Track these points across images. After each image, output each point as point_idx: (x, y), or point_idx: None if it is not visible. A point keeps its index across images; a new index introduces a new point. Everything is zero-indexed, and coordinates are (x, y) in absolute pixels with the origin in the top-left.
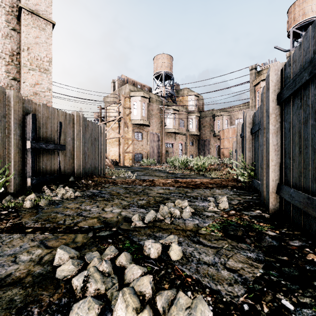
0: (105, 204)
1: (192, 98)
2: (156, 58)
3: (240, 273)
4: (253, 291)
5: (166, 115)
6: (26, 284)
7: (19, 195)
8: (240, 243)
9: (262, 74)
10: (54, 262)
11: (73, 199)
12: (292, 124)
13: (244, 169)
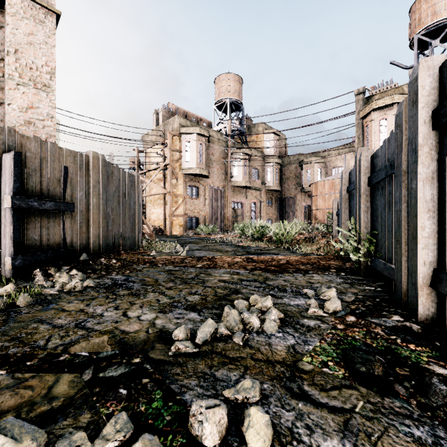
0: (131, 302)
1: (270, 138)
2: (218, 79)
3: None
4: None
5: (232, 162)
6: None
7: None
8: (386, 396)
9: (374, 101)
10: None
11: (79, 292)
12: None
13: (356, 241)
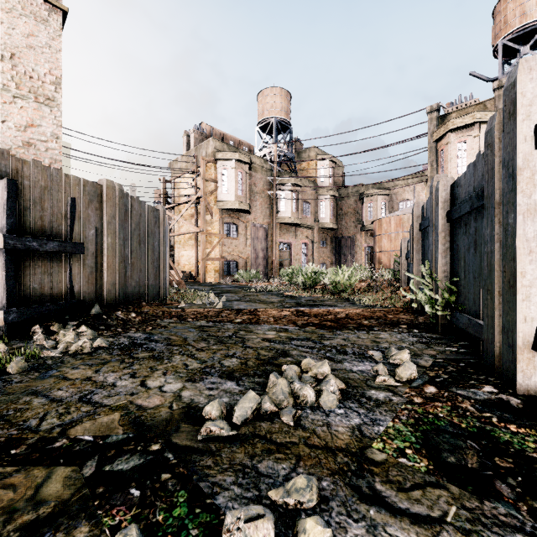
0: (152, 367)
1: (324, 166)
2: (261, 94)
3: None
4: None
5: (279, 194)
6: None
7: None
8: (485, 498)
9: (451, 120)
10: None
11: (88, 355)
12: None
13: (431, 290)
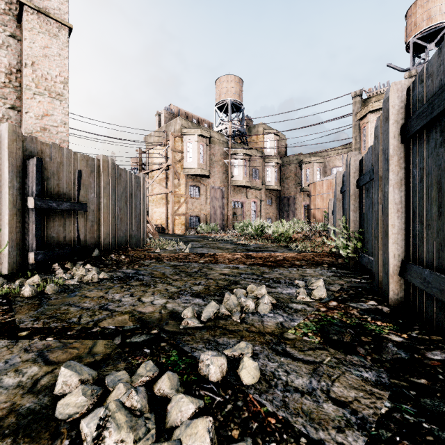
0: (144, 291)
1: (270, 138)
2: (219, 80)
3: (353, 408)
4: (378, 441)
5: (233, 162)
6: (5, 429)
7: (16, 277)
8: (349, 354)
9: (371, 104)
10: (54, 389)
11: (97, 283)
12: (426, 171)
13: (346, 238)
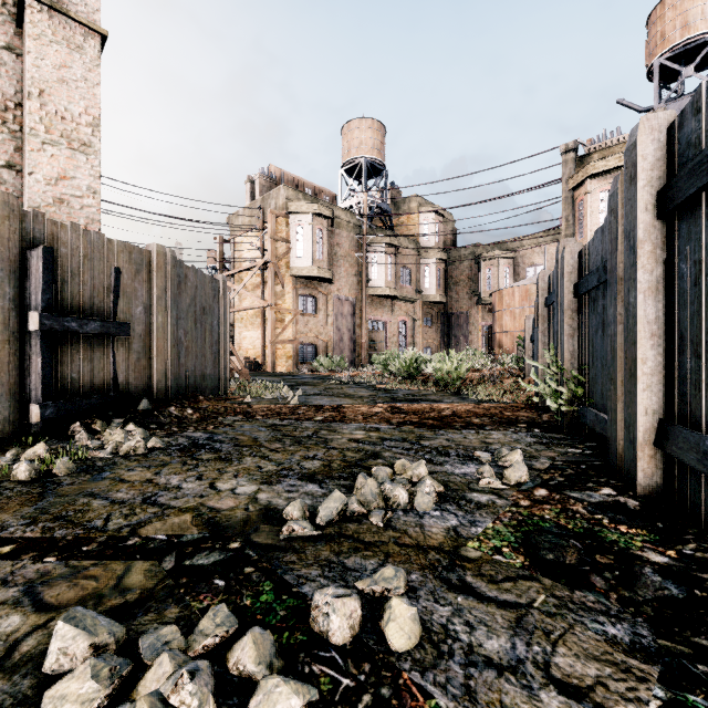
0: (221, 470)
1: (429, 220)
2: (347, 127)
3: (597, 701)
4: None
5: (370, 258)
6: None
7: (9, 446)
8: (577, 589)
9: (591, 163)
10: (44, 663)
11: (143, 456)
12: (706, 266)
13: (557, 380)
